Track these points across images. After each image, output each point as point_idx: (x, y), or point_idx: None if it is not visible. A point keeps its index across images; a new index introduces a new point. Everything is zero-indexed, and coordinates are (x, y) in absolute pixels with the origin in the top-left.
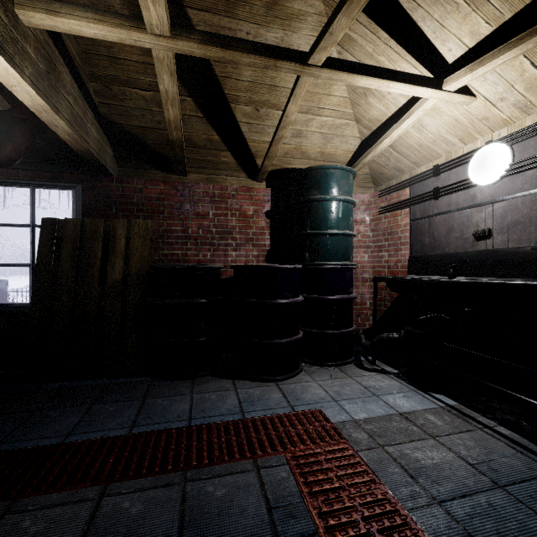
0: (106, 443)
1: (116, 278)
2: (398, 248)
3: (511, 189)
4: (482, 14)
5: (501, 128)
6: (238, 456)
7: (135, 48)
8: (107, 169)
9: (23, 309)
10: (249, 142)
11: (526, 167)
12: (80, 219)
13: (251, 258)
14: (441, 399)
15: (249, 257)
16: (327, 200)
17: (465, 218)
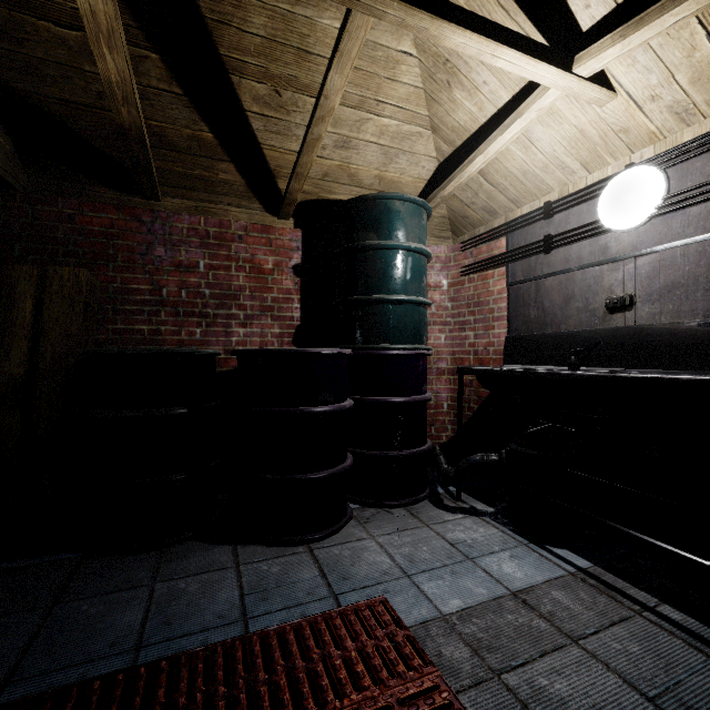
0: None
1: (12, 372)
2: (490, 326)
3: (665, 235)
4: None
5: (644, 147)
6: None
7: None
8: None
9: None
10: (266, 149)
11: (690, 201)
12: None
13: (270, 339)
14: (567, 558)
15: (267, 336)
16: (390, 247)
17: (592, 280)
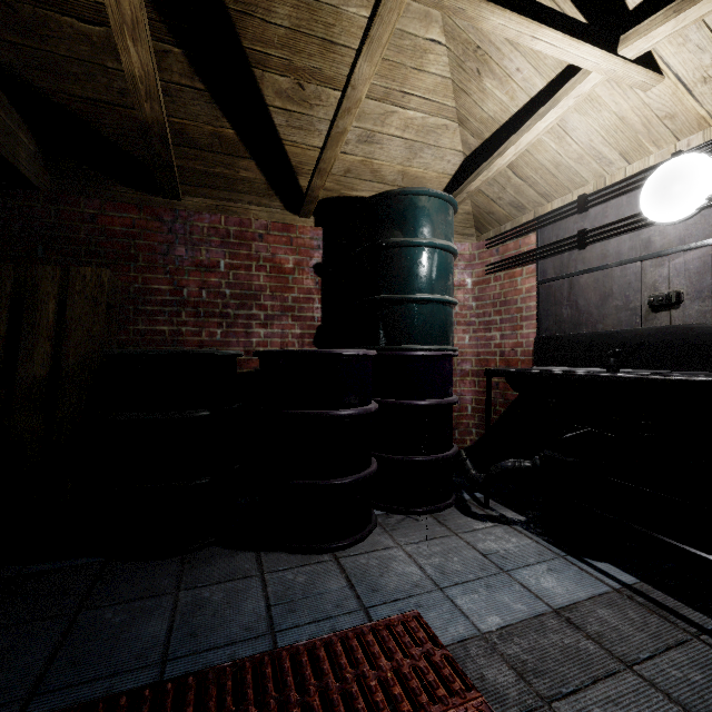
0: None
1: (35, 373)
2: (518, 325)
3: None
4: None
5: (692, 134)
6: None
7: None
8: (21, 172)
9: None
10: (287, 145)
11: None
12: None
13: (290, 340)
14: (609, 573)
15: (287, 337)
16: (416, 245)
17: (632, 277)
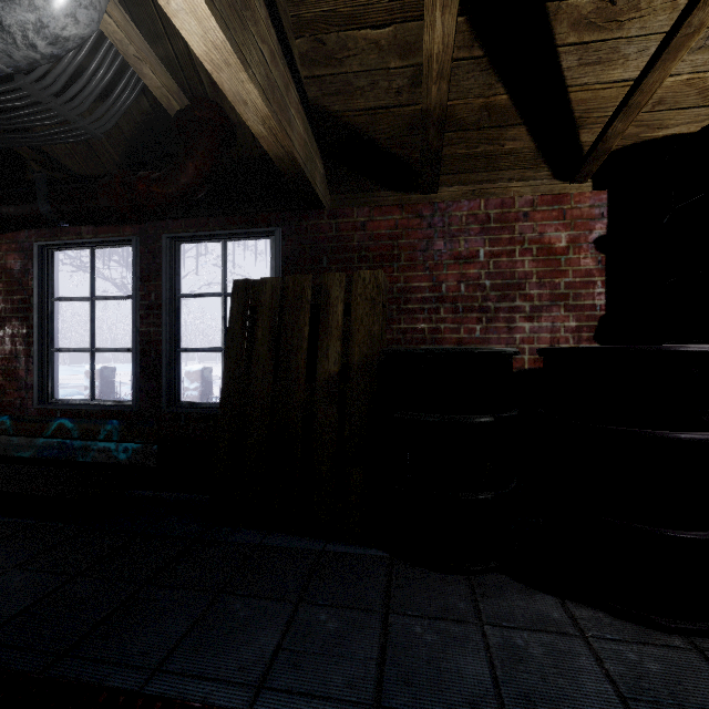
0: None
1: (330, 370)
2: None
3: None
4: None
5: None
6: None
7: None
8: (317, 193)
9: (213, 411)
10: (573, 92)
11: None
12: (279, 278)
13: (562, 335)
14: None
15: (559, 331)
16: None
17: None
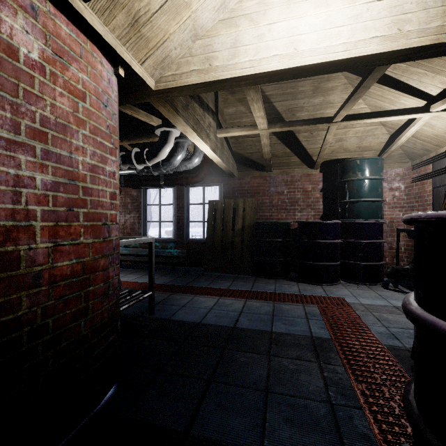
0: (243, 291)
1: (239, 227)
2: (425, 208)
3: None
4: (443, 75)
5: None
6: (296, 302)
7: (250, 123)
8: (234, 175)
9: (201, 241)
10: (308, 149)
11: None
12: (223, 200)
13: (310, 217)
14: None
15: (309, 216)
16: (359, 180)
17: None
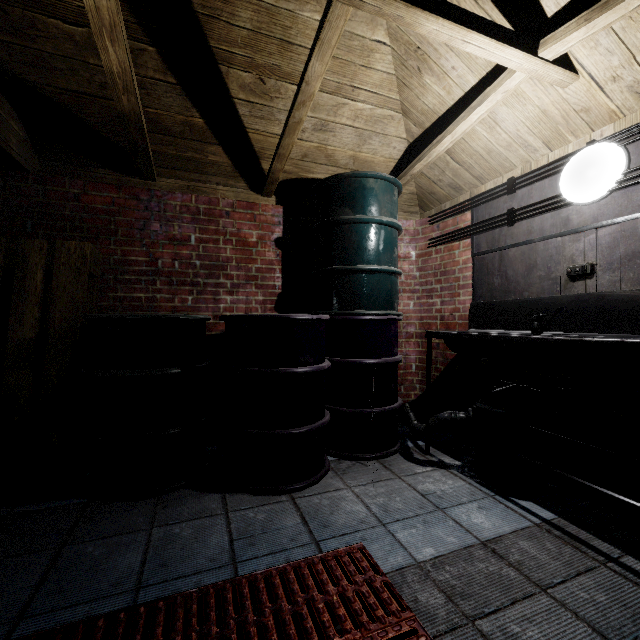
0: None
1: (25, 335)
2: (456, 293)
3: (625, 207)
4: None
5: (604, 125)
6: None
7: None
8: (12, 156)
9: None
10: (251, 133)
11: None
12: None
13: (254, 305)
14: (532, 510)
15: (251, 303)
16: (364, 221)
17: (553, 250)
